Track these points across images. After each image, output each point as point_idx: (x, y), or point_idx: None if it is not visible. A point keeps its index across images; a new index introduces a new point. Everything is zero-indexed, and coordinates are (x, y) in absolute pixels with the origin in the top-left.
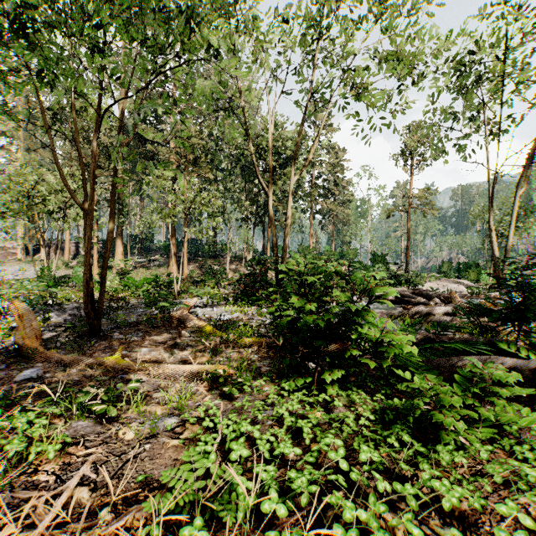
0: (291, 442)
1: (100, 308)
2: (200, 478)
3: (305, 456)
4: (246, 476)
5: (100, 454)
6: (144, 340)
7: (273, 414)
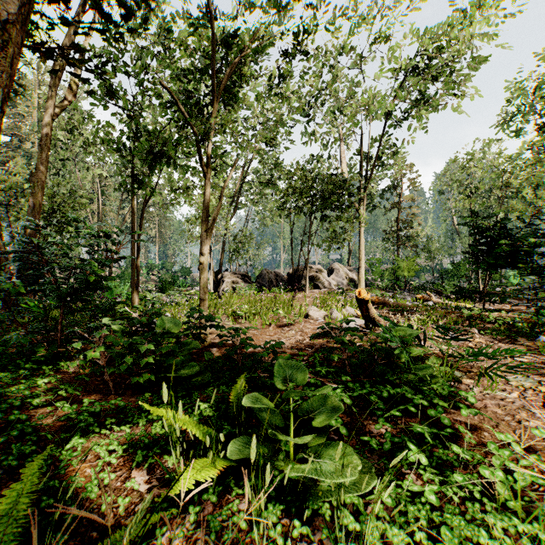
0: None
1: None
2: None
3: None
4: None
5: None
6: None
7: None
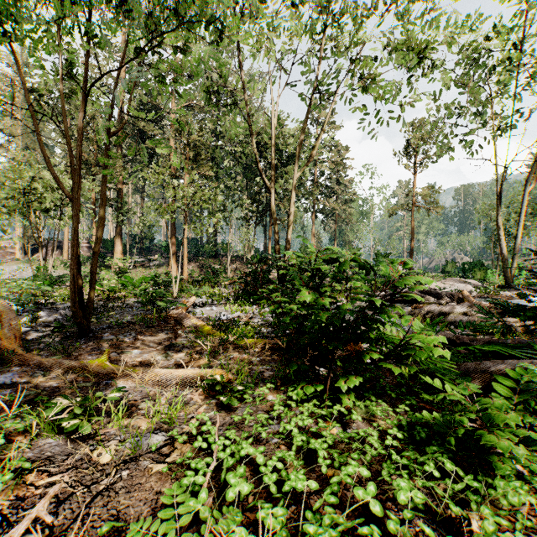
0: (304, 472)
1: (90, 307)
2: (187, 523)
3: (323, 494)
4: (247, 516)
5: (66, 483)
6: (136, 341)
7: (279, 430)
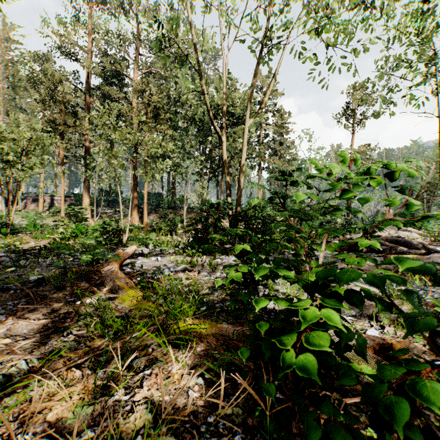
0: None
1: None
2: None
3: None
4: None
5: None
6: (4, 323)
7: None
